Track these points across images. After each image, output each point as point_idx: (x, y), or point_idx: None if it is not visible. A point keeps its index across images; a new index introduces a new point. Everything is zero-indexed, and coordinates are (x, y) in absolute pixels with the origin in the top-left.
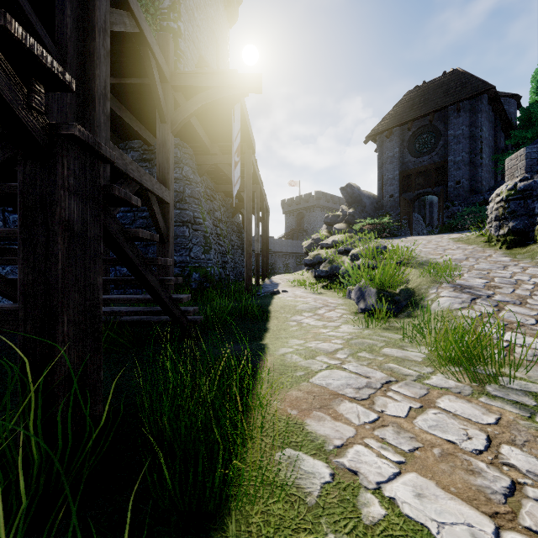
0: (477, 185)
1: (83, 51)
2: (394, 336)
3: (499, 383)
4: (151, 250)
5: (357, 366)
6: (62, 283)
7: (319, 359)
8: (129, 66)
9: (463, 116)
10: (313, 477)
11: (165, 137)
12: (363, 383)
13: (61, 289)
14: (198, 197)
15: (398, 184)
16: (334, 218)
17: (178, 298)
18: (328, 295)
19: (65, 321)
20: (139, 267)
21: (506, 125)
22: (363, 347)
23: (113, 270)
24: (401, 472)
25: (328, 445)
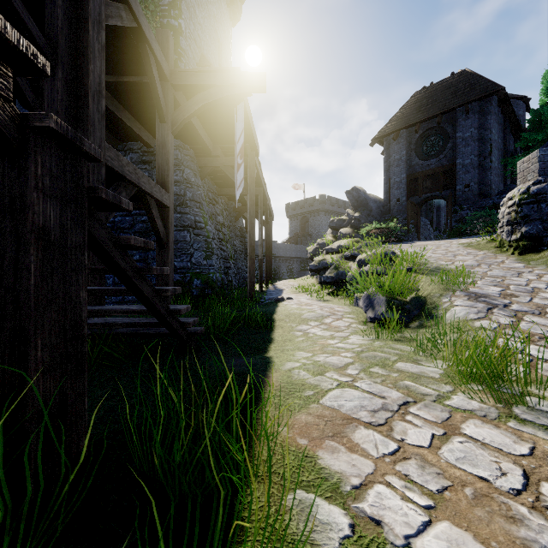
0: (487, 189)
1: (76, 45)
2: (407, 349)
3: (527, 405)
4: (151, 255)
5: (370, 383)
6: (35, 301)
7: (328, 375)
8: (127, 64)
9: (472, 118)
10: (330, 529)
11: (164, 138)
12: (378, 405)
13: (34, 308)
14: (200, 201)
15: (405, 188)
16: (339, 222)
17: (176, 310)
18: (334, 302)
19: (39, 345)
20: (131, 278)
21: (515, 127)
22: (375, 361)
23: (111, 276)
24: (431, 520)
25: (344, 486)
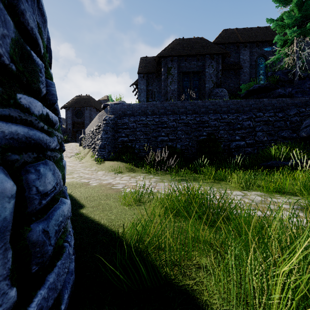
0: None
1: None
2: None
3: None
4: None
5: None
6: None
7: None
8: None
9: (88, 111)
10: None
11: None
12: None
13: None
14: None
15: (71, 125)
16: None
17: None
18: None
19: None
20: None
21: None
22: None
23: None
24: None
25: None
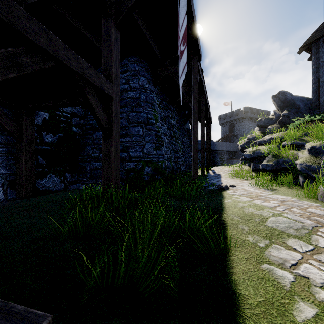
0: None
1: None
2: None
3: None
4: None
5: None
6: None
7: None
8: None
9: None
10: None
11: (109, 31)
12: None
13: None
14: (152, 102)
15: None
16: (266, 120)
17: None
18: (285, 193)
19: None
20: None
21: None
22: None
23: (88, 164)
24: None
25: None
